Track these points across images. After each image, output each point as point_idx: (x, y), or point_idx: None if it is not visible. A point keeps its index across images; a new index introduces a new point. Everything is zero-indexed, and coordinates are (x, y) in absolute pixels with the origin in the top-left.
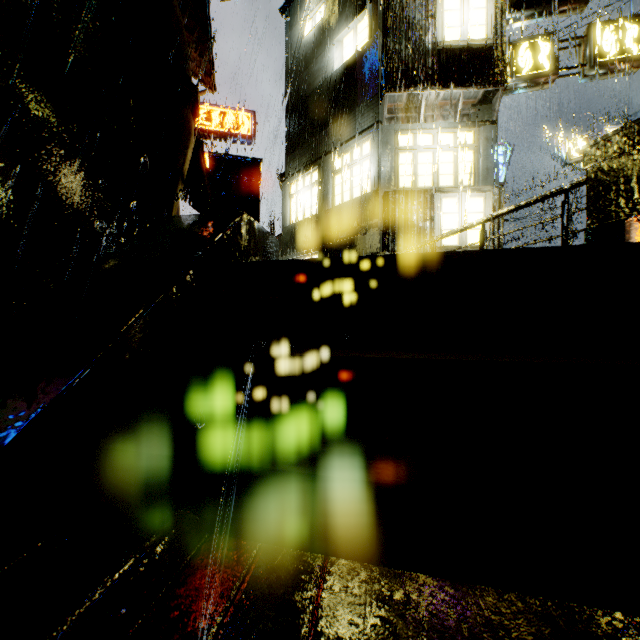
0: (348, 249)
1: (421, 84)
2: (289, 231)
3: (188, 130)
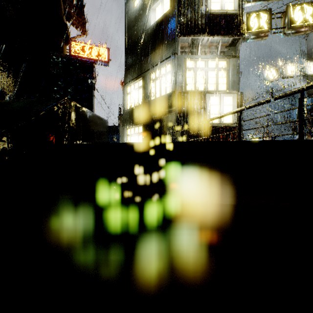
0: (158, 123)
1: (199, 33)
2: (126, 113)
3: (61, 50)
